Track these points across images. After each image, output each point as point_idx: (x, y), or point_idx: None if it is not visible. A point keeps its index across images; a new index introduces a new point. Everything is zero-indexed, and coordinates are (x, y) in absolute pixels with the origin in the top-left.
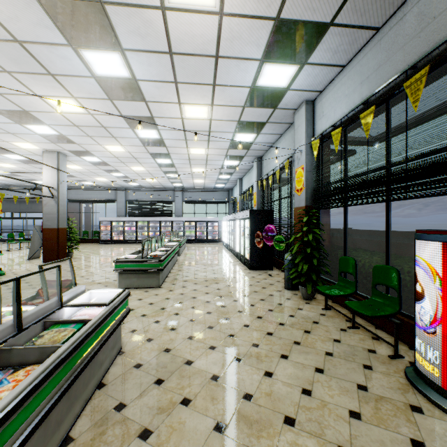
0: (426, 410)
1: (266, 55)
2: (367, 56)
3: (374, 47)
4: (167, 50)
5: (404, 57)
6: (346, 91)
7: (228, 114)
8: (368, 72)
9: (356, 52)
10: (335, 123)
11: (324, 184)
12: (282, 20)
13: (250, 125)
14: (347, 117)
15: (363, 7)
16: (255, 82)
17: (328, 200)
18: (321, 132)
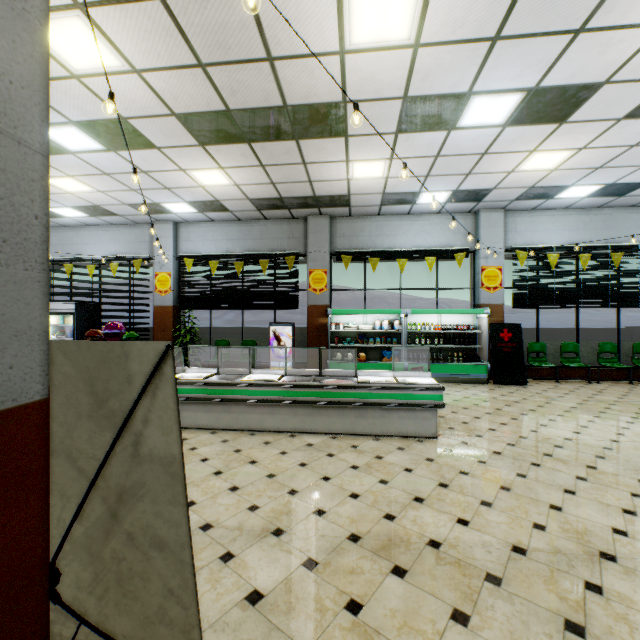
0: None
1: (192, 202)
2: (232, 228)
3: (237, 227)
4: (145, 170)
5: (254, 244)
6: (215, 237)
7: (100, 199)
8: (233, 237)
9: (225, 220)
10: (209, 254)
11: (196, 292)
12: (219, 201)
13: (101, 210)
14: (216, 254)
15: (245, 214)
16: (163, 203)
17: (200, 304)
18: (193, 254)
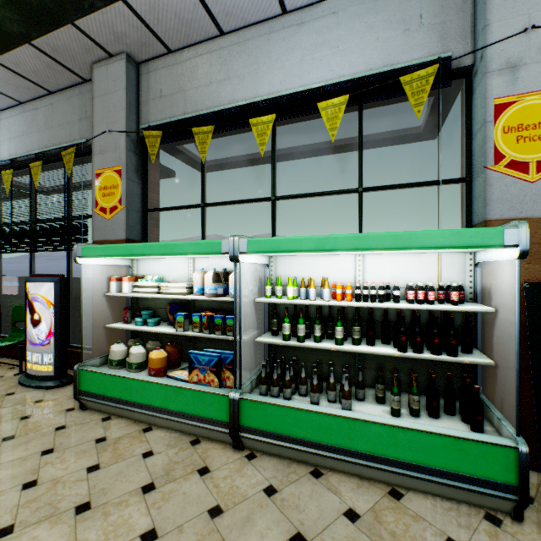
0: (19, 392)
1: None
2: (14, 119)
3: (19, 115)
4: None
5: (38, 141)
6: None
7: None
8: (15, 133)
9: (5, 108)
10: None
11: None
12: None
13: None
14: None
15: None
16: None
17: None
18: None
